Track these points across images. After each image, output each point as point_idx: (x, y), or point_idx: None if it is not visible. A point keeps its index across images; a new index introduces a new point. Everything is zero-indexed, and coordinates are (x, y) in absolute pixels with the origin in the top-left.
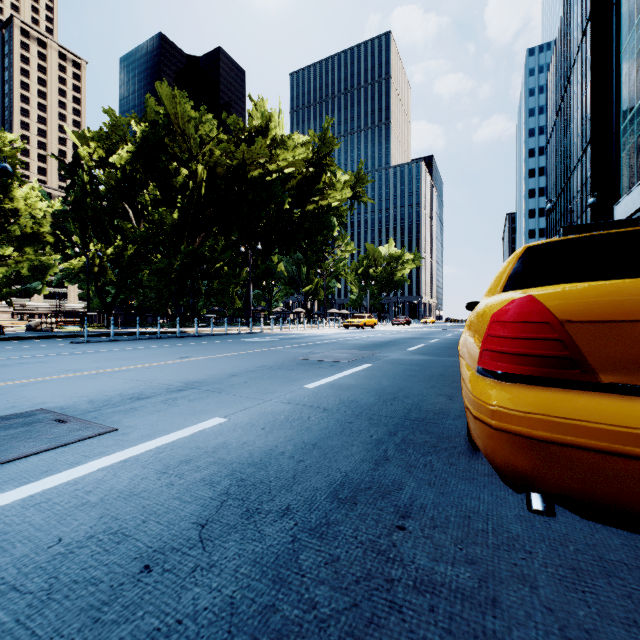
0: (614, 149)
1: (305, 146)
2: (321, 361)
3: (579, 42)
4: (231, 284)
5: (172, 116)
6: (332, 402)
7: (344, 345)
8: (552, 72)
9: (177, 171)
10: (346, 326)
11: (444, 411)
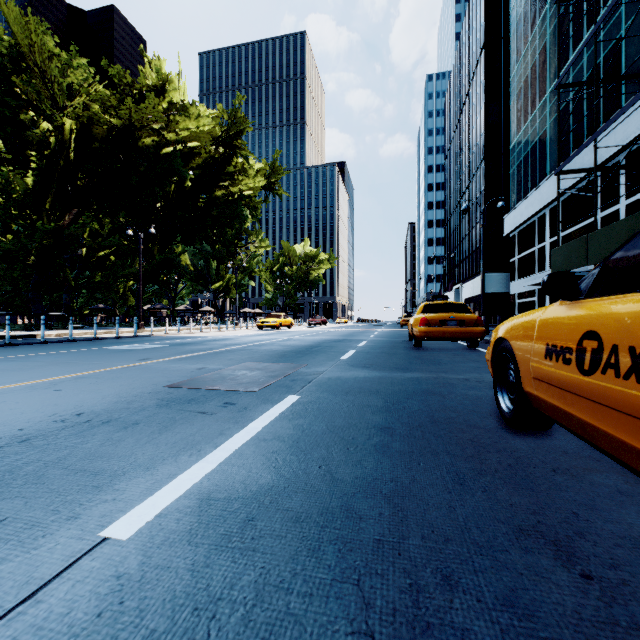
0: (502, 167)
1: (212, 120)
2: (210, 391)
3: (474, 68)
4: (120, 277)
5: (25, 49)
6: None
7: (255, 353)
8: (449, 95)
9: (34, 123)
10: (260, 327)
11: None
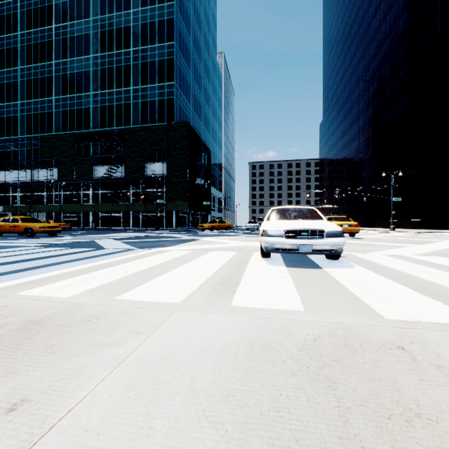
0: None
1: None
2: None
3: None
4: None
5: None
6: None
7: None
8: None
9: None
10: None
11: None
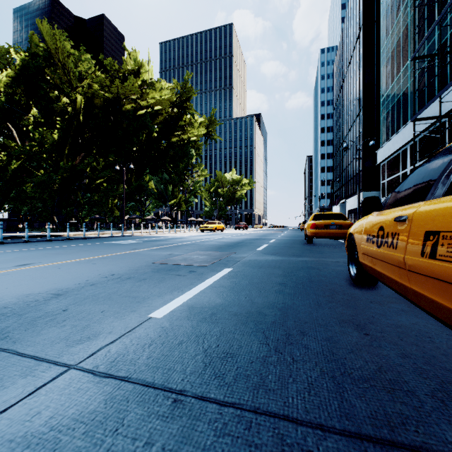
0: (375, 115)
1: (170, 91)
2: (180, 265)
3: (355, 44)
4: (109, 197)
5: (53, 51)
6: (191, 363)
7: (202, 246)
8: (336, 64)
9: (58, 99)
10: (202, 230)
11: (393, 377)
